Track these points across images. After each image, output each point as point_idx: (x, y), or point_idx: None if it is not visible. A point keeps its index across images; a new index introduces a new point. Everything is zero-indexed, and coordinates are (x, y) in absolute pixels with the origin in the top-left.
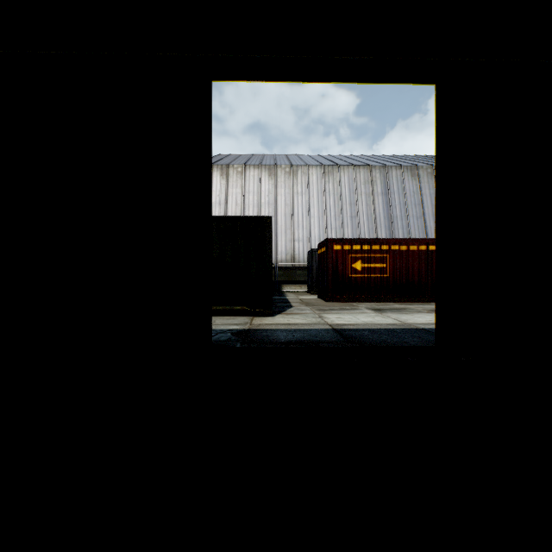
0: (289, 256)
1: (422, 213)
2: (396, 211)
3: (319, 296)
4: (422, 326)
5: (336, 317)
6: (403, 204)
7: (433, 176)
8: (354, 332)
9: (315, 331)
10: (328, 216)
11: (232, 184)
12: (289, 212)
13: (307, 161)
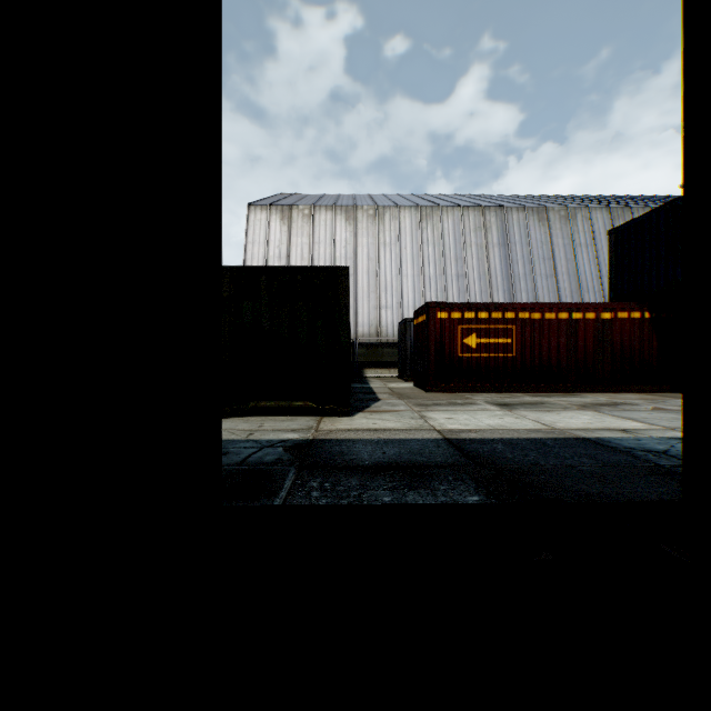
0: (373, 329)
1: (553, 270)
2: (518, 268)
3: (416, 383)
4: (582, 434)
5: (446, 418)
6: (527, 259)
7: (568, 221)
8: (481, 445)
9: (417, 444)
10: (426, 274)
11: (296, 231)
12: (373, 269)
13: (397, 202)
